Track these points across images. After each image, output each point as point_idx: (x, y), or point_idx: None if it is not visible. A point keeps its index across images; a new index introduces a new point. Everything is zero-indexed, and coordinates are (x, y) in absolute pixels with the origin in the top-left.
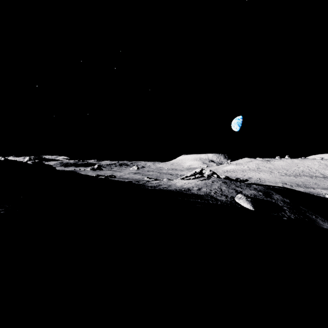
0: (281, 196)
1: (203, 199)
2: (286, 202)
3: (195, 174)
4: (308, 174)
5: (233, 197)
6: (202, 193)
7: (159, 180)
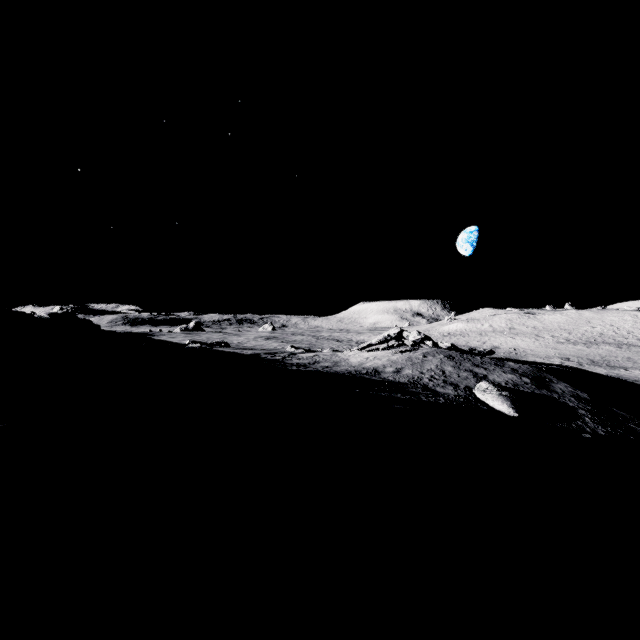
0: (570, 385)
1: (407, 392)
2: (583, 399)
3: (388, 340)
4: (613, 340)
5: (471, 388)
6: (405, 379)
7: (315, 351)
